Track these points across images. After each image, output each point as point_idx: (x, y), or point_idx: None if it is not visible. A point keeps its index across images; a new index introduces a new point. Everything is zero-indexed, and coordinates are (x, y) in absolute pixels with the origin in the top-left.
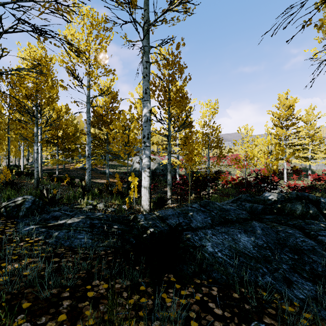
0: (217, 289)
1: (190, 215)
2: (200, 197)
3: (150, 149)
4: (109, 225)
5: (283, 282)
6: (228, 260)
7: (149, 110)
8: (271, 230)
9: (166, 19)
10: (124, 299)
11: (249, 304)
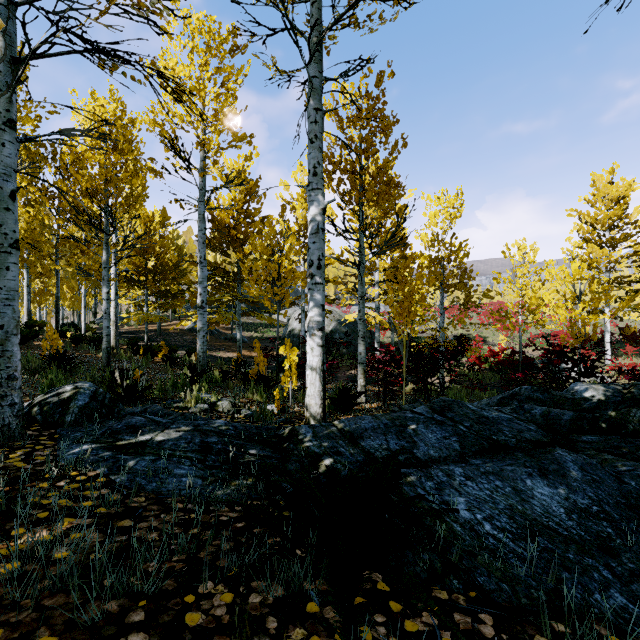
0: (492, 619)
1: (412, 430)
2: (425, 390)
3: (323, 290)
4: (240, 448)
5: None
6: (510, 543)
7: (322, 210)
8: (603, 471)
9: (356, 18)
10: (270, 637)
11: None
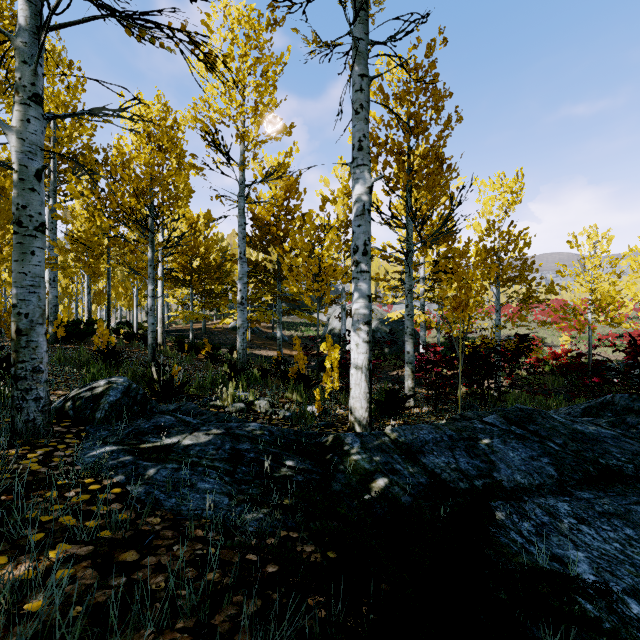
0: None
1: (485, 445)
2: (482, 394)
3: (369, 279)
4: (275, 459)
5: None
6: None
7: (368, 188)
8: None
9: None
10: None
11: None
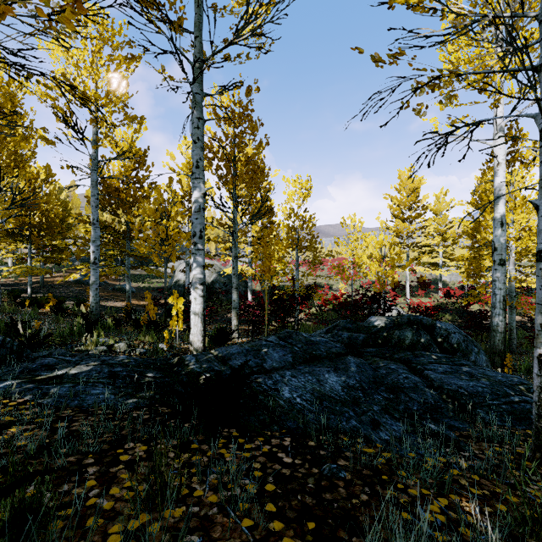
0: (290, 439)
1: (264, 352)
2: (283, 326)
3: (203, 254)
4: (141, 374)
5: (370, 425)
6: (308, 406)
7: (203, 194)
8: (368, 366)
9: (229, 55)
10: (171, 459)
11: (325, 450)
